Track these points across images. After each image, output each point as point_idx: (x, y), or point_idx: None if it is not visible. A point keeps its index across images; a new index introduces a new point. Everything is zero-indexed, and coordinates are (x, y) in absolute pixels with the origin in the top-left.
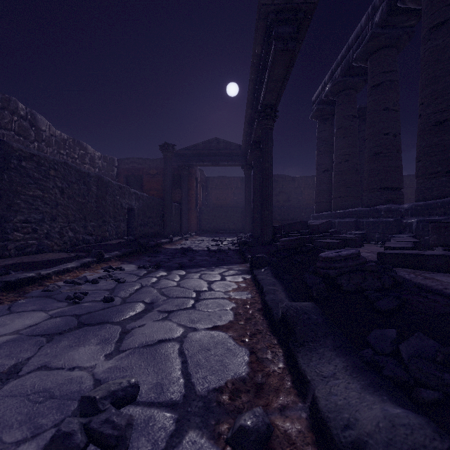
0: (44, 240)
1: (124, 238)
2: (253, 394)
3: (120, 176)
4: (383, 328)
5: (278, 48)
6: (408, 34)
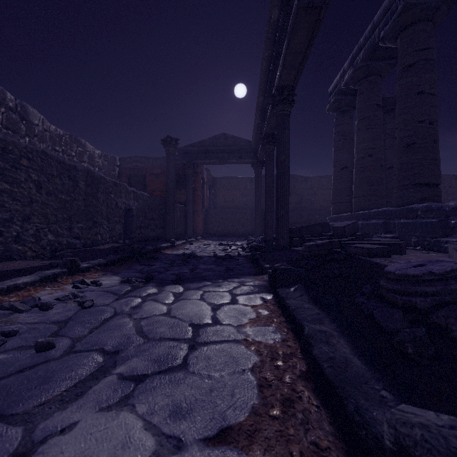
0: (13, 244)
1: (118, 242)
2: None
3: (122, 176)
4: None
5: (301, 4)
6: (448, 4)
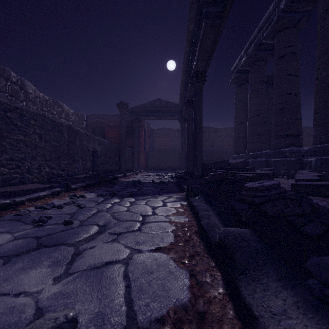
0: (26, 174)
1: (89, 173)
2: (196, 326)
3: (88, 128)
4: (316, 253)
5: (207, 24)
6: (306, 17)
